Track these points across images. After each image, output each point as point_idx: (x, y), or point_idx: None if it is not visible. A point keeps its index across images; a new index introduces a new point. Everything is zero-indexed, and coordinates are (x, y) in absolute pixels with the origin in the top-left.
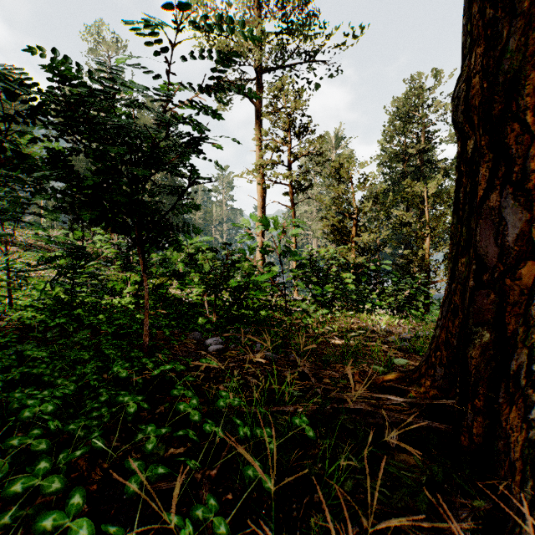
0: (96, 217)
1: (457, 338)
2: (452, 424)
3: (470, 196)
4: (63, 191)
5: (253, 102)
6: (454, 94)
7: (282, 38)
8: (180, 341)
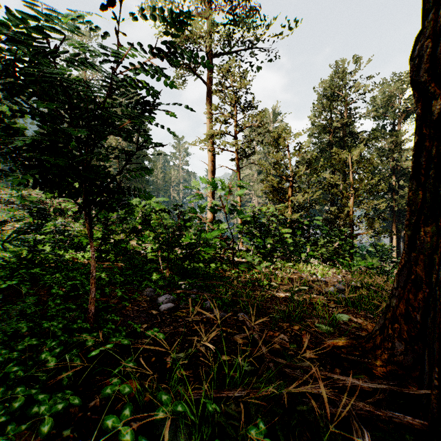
0: (37, 181)
1: (421, 314)
2: (429, 421)
3: (435, 160)
4: (1, 154)
5: (205, 82)
6: (413, 54)
7: (229, 28)
8: (134, 298)
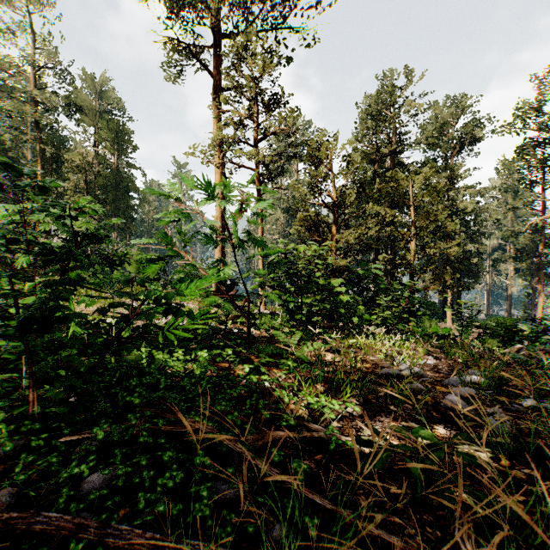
0: None
1: None
2: None
3: None
4: None
5: (211, 72)
6: None
7: None
8: None
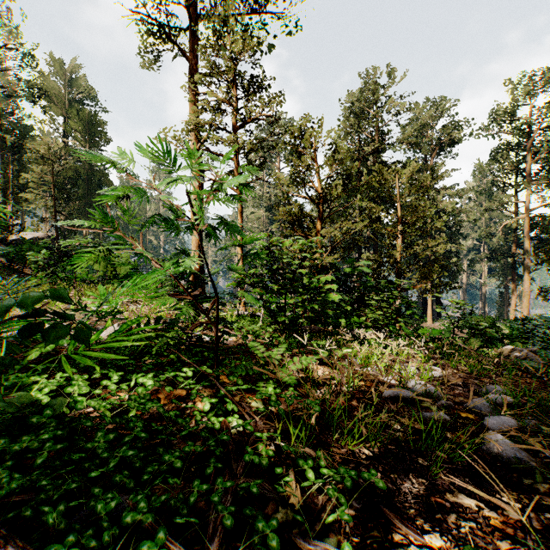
0: None
1: None
2: None
3: None
4: None
5: (187, 56)
6: None
7: None
8: None
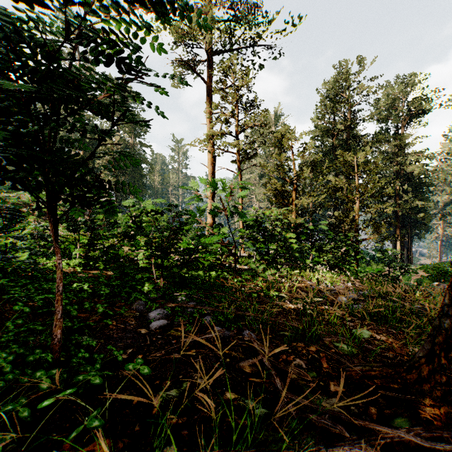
0: None
1: None
2: None
3: None
4: None
5: (204, 80)
6: None
7: (229, 24)
8: (120, 314)
